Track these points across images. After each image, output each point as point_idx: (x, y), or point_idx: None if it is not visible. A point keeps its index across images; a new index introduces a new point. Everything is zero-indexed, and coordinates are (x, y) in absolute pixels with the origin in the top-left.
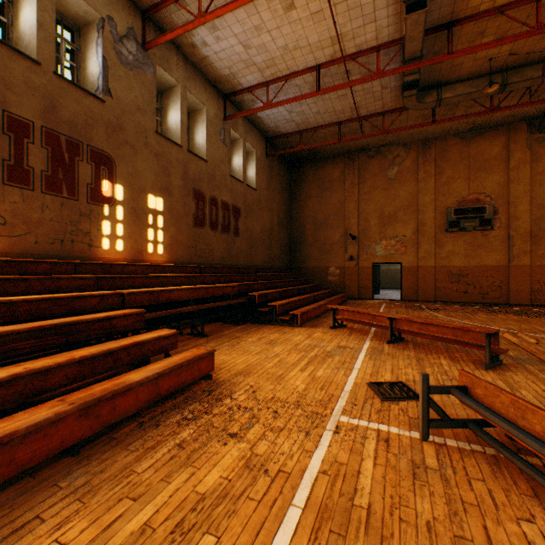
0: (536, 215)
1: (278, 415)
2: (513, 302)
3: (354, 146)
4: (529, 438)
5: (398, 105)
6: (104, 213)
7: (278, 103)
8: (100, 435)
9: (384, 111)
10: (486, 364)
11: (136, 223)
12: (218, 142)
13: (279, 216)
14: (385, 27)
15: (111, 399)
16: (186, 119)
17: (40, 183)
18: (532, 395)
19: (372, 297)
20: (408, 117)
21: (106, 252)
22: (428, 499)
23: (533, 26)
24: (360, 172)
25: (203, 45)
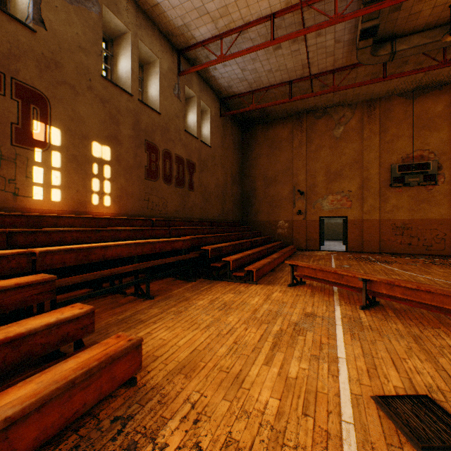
0: None
1: None
2: None
3: (302, 108)
4: None
5: (348, 61)
6: (35, 158)
7: (231, 55)
8: None
9: (334, 69)
10: None
11: (77, 172)
12: (172, 96)
13: (232, 173)
14: None
15: None
16: (137, 68)
17: None
18: None
19: (319, 249)
20: (357, 76)
21: (38, 203)
22: None
23: None
24: (308, 132)
25: None
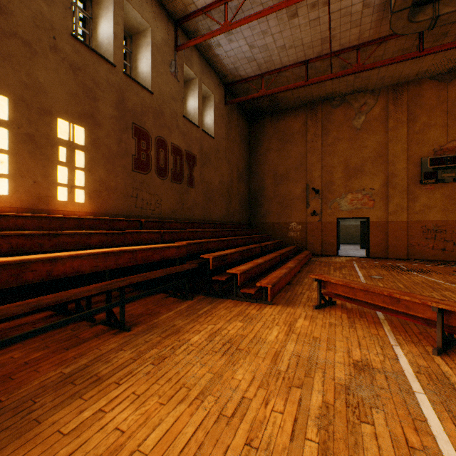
0: None
1: None
2: None
3: (318, 95)
4: None
5: (377, 34)
6: None
7: (238, 21)
8: None
9: (359, 44)
10: None
11: (35, 157)
12: (167, 74)
13: (239, 170)
14: None
15: None
16: (121, 33)
17: None
18: None
19: (336, 254)
20: (384, 53)
21: None
22: None
23: None
24: (323, 123)
25: None
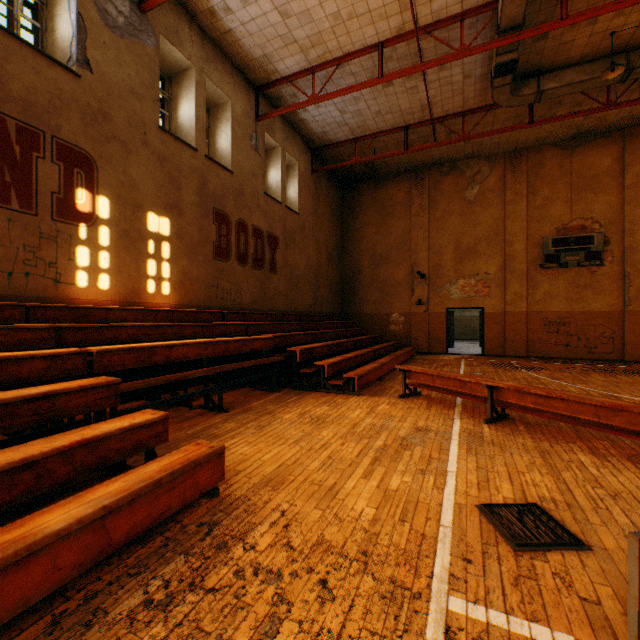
0: None
1: (328, 591)
2: (629, 358)
3: (423, 160)
4: None
5: (483, 101)
6: (79, 235)
7: (326, 95)
8: None
9: (464, 111)
10: None
11: (130, 251)
12: (248, 149)
13: (328, 249)
14: None
15: None
16: (203, 114)
17: None
18: None
19: (446, 351)
20: (495, 120)
21: (83, 291)
22: None
23: None
24: (431, 193)
25: (225, 12)
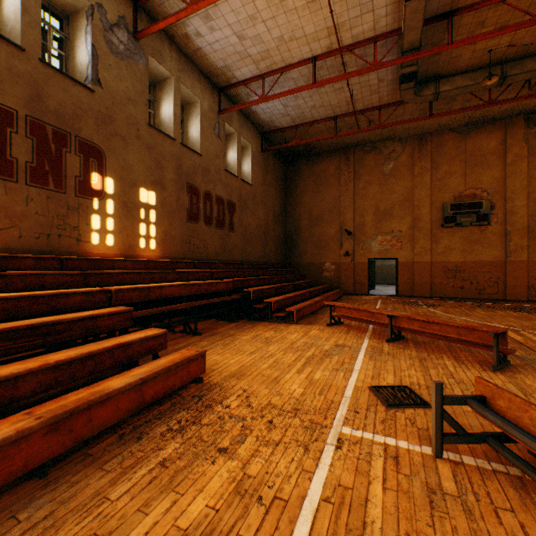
0: (534, 211)
1: (273, 425)
2: (510, 298)
3: (350, 141)
4: None
5: (394, 98)
6: (93, 207)
7: (273, 96)
8: (74, 451)
9: (380, 106)
10: (494, 366)
11: (127, 217)
12: (212, 136)
13: (275, 212)
14: (383, 17)
15: (86, 411)
16: (179, 112)
17: (24, 175)
18: None
19: (368, 293)
20: (404, 112)
21: (96, 247)
22: None
23: (535, 15)
24: (356, 167)
25: (196, 36)
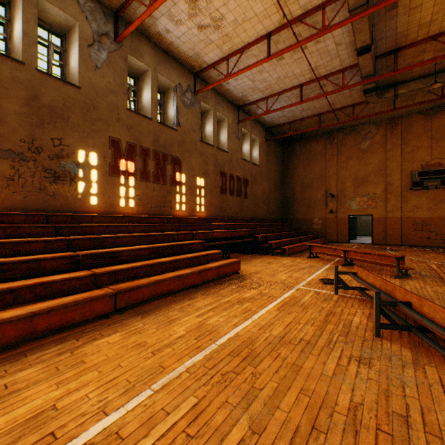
0: None
1: (271, 285)
2: None
3: (333, 127)
4: (362, 281)
5: (364, 99)
6: (177, 190)
7: (273, 111)
8: (201, 285)
9: (354, 104)
10: (396, 275)
11: (191, 194)
12: (234, 138)
13: (275, 182)
14: (346, 59)
15: (205, 271)
16: (216, 129)
17: (152, 178)
18: (410, 287)
19: (348, 241)
20: (374, 105)
21: (178, 211)
22: (326, 304)
23: None
24: (338, 146)
25: (226, 84)
